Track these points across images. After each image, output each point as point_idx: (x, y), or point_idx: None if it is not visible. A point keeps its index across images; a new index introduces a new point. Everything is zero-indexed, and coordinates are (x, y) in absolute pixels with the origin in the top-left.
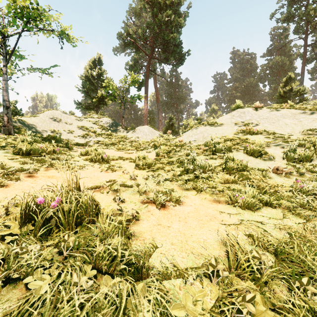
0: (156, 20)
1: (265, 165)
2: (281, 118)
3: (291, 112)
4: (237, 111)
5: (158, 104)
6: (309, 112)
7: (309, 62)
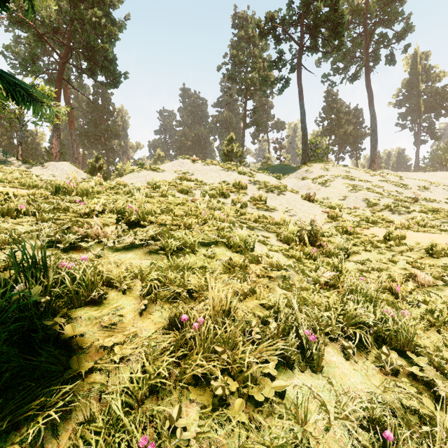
0: (77, 12)
1: (189, 198)
2: (209, 172)
3: (217, 168)
4: (178, 161)
5: (72, 132)
6: (227, 169)
7: (249, 127)
